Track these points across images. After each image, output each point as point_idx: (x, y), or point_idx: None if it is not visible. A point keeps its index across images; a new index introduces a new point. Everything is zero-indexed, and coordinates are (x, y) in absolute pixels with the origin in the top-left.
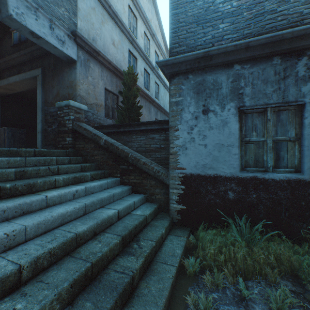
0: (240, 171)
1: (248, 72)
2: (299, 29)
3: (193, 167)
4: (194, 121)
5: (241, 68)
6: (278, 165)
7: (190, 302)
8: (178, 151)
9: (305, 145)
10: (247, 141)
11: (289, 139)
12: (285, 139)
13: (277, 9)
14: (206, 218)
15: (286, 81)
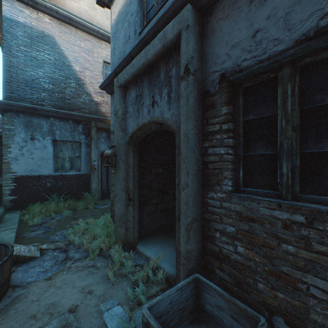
0: (54, 172)
1: (58, 123)
2: (79, 114)
3: (23, 171)
4: (25, 143)
5: (55, 120)
6: (72, 168)
7: (30, 223)
8: (11, 161)
9: (82, 160)
10: (58, 157)
11: (76, 157)
12: (75, 157)
13: (71, 99)
14: (33, 200)
15: (75, 132)
